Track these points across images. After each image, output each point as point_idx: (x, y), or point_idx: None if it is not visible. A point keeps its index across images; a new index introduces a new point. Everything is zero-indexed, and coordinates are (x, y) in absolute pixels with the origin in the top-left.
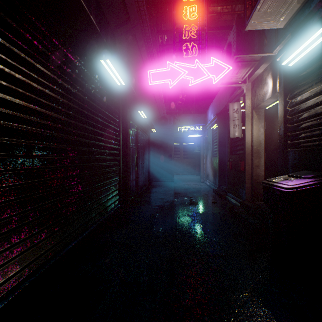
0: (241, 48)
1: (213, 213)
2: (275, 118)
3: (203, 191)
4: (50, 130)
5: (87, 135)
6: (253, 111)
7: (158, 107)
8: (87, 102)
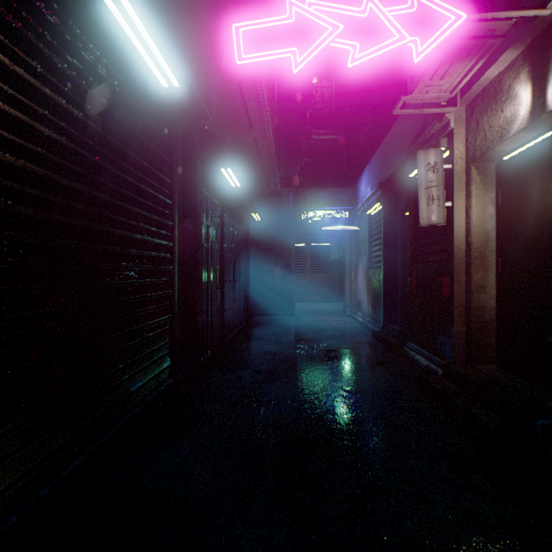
0: (465, 1)
1: (385, 391)
2: (531, 180)
3: (352, 335)
4: None
5: (52, 200)
6: (471, 168)
7: (265, 171)
8: (53, 103)
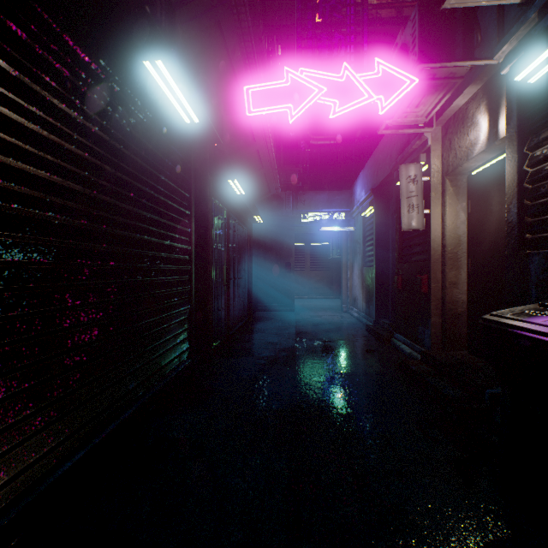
0: (430, 50)
1: (371, 373)
2: (492, 193)
3: (347, 329)
4: (8, 200)
5: (115, 220)
6: (445, 181)
7: (267, 177)
8: (116, 149)
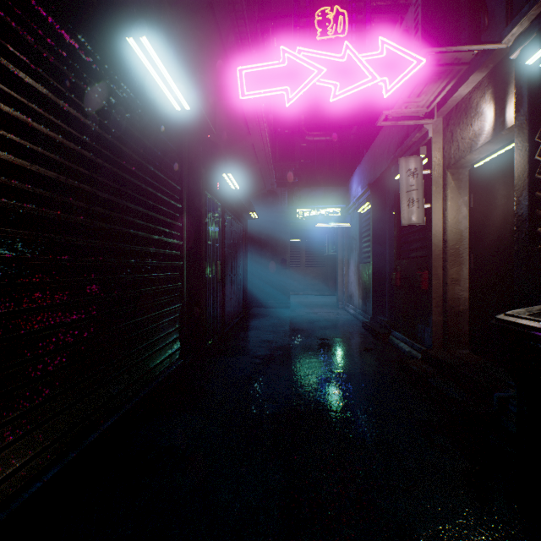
0: (434, 34)
1: (370, 373)
2: (497, 186)
3: (343, 326)
4: None
5: (96, 211)
6: (447, 174)
7: (262, 172)
8: (96, 134)
